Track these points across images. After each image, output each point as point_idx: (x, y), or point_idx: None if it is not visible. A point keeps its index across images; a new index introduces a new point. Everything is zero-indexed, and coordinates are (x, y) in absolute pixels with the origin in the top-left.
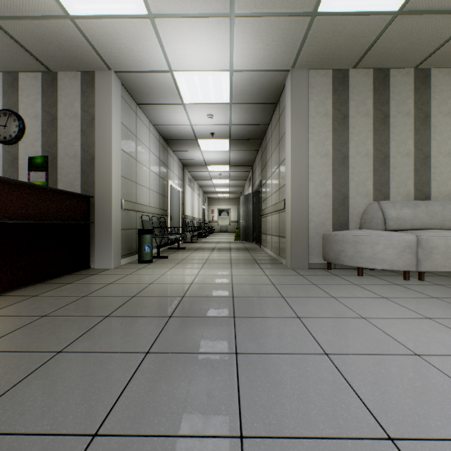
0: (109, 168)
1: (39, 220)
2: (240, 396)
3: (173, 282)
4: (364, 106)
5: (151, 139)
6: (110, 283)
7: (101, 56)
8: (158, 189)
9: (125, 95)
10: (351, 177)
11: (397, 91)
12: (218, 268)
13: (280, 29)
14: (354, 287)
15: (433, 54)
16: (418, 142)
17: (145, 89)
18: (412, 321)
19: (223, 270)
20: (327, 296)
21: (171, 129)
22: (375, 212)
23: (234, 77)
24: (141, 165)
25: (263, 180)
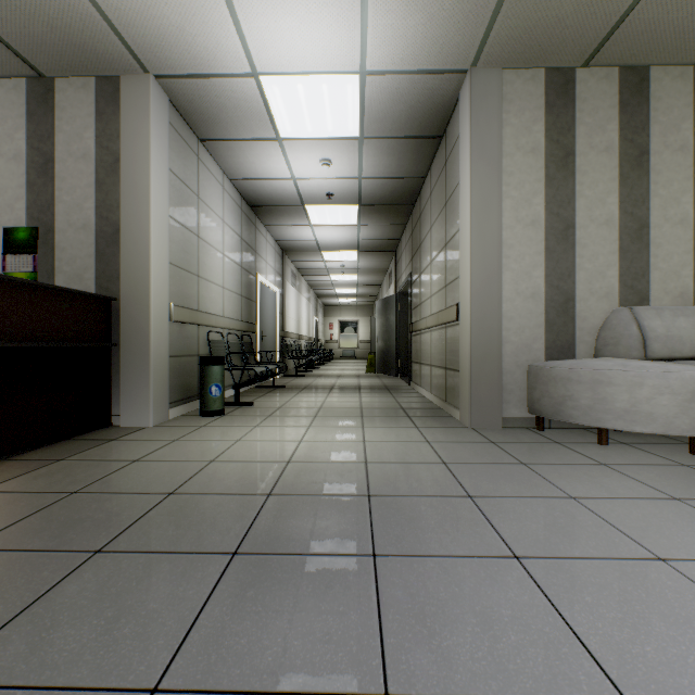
0: (145, 247)
1: None
2: None
3: (255, 459)
4: (603, 135)
5: (225, 202)
6: (135, 460)
7: (129, 45)
8: (240, 288)
9: (176, 122)
10: (580, 262)
11: (662, 108)
12: (340, 426)
13: None
14: (604, 470)
15: None
16: None
17: (212, 112)
18: None
19: (347, 430)
20: (558, 494)
21: (260, 186)
22: (626, 326)
23: (367, 87)
24: (208, 247)
25: (415, 273)
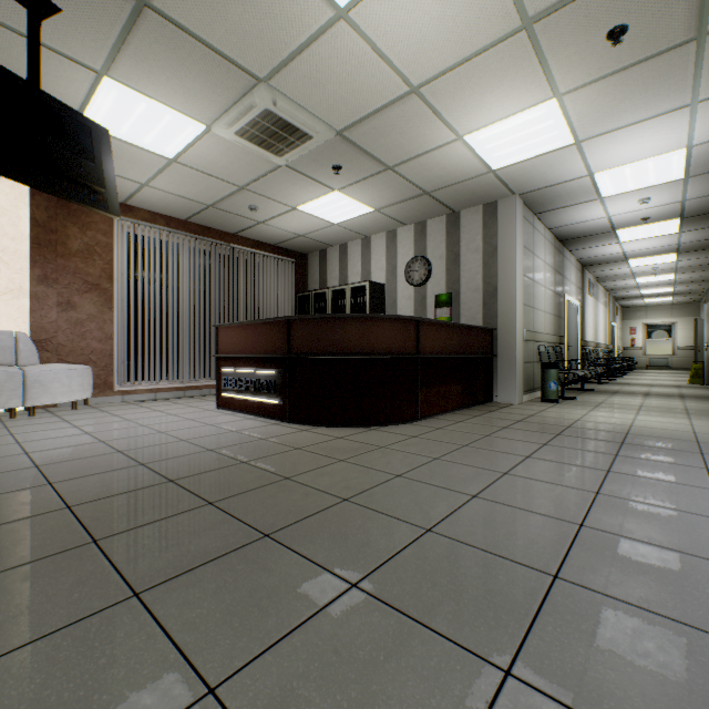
0: (512, 298)
1: (468, 355)
2: None
3: (605, 422)
4: None
5: (545, 248)
6: (531, 415)
7: (509, 187)
8: (553, 309)
9: (524, 212)
10: None
11: None
12: (665, 416)
13: None
14: None
15: None
16: None
17: (549, 199)
18: None
19: (673, 419)
20: None
21: (574, 227)
22: None
23: (693, 151)
24: (537, 285)
25: None
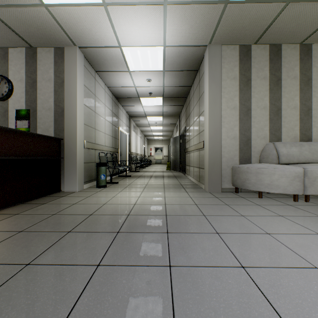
0: (75, 118)
1: (21, 157)
2: (174, 309)
3: (121, 203)
4: (263, 72)
5: (106, 97)
6: (74, 204)
7: (69, 35)
8: (111, 133)
9: (86, 64)
10: (253, 124)
11: (287, 61)
12: (155, 191)
13: (201, 14)
14: (257, 207)
15: (315, 33)
16: (303, 98)
17: (101, 60)
18: (307, 237)
19: (158, 193)
20: (237, 214)
21: (121, 90)
22: (271, 150)
23: (166, 51)
24: (99, 116)
25: (187, 127)
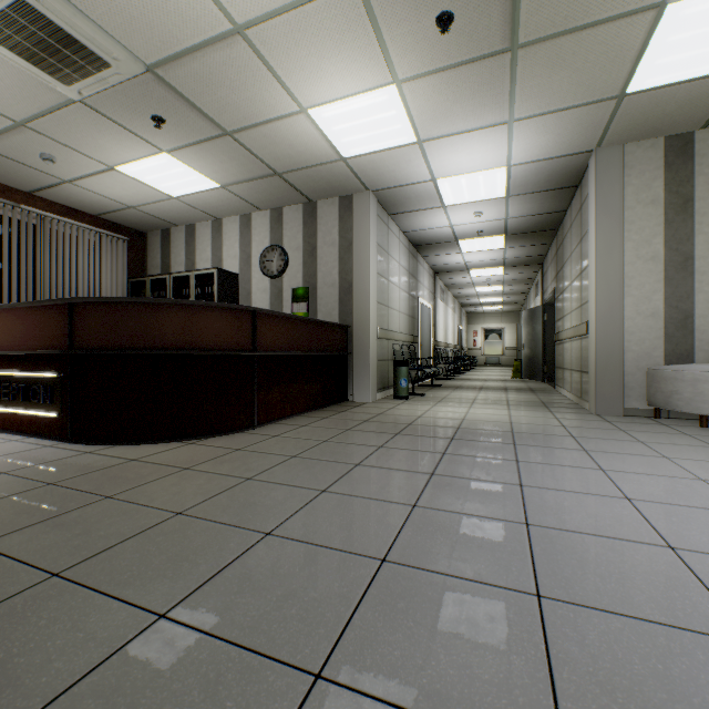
0: (366, 295)
1: (319, 352)
2: (520, 475)
3: (443, 417)
4: None
5: (400, 250)
6: (379, 414)
7: (362, 181)
8: (408, 310)
9: (378, 210)
10: (699, 286)
11: None
12: (491, 408)
13: (574, 118)
14: (681, 436)
15: None
16: None
17: (401, 200)
18: None
19: (497, 410)
20: (632, 440)
21: (424, 233)
22: None
23: (512, 171)
24: (392, 285)
25: (559, 290)
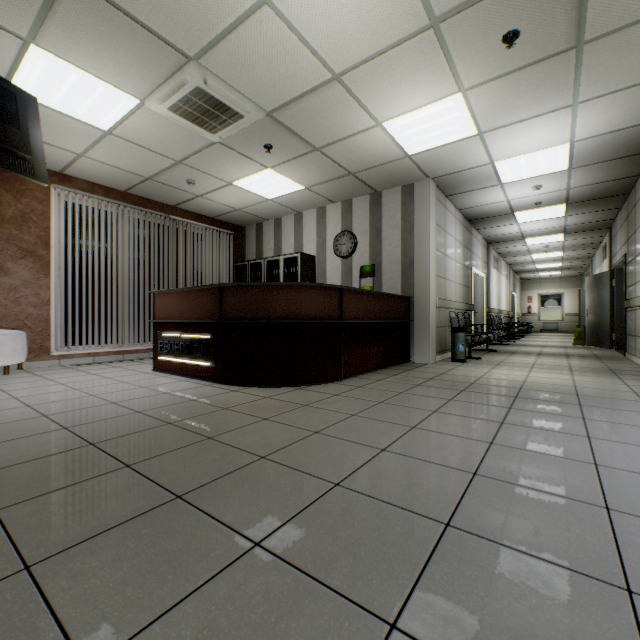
0: (427, 269)
1: (388, 320)
2: (587, 429)
3: (503, 379)
4: None
5: (456, 226)
6: (441, 373)
7: (423, 171)
8: (462, 280)
9: (437, 194)
10: None
11: None
12: (552, 373)
13: None
14: None
15: None
16: None
17: (458, 183)
18: None
19: (559, 375)
20: None
21: (479, 209)
22: None
23: (575, 146)
24: (448, 259)
25: (630, 255)
